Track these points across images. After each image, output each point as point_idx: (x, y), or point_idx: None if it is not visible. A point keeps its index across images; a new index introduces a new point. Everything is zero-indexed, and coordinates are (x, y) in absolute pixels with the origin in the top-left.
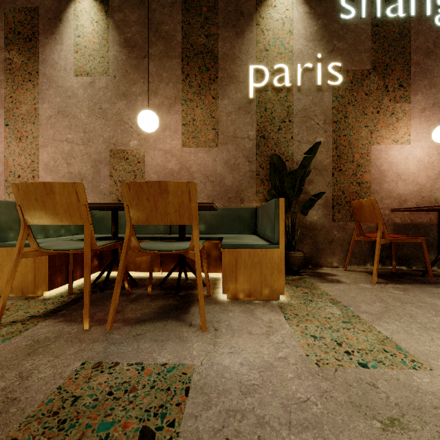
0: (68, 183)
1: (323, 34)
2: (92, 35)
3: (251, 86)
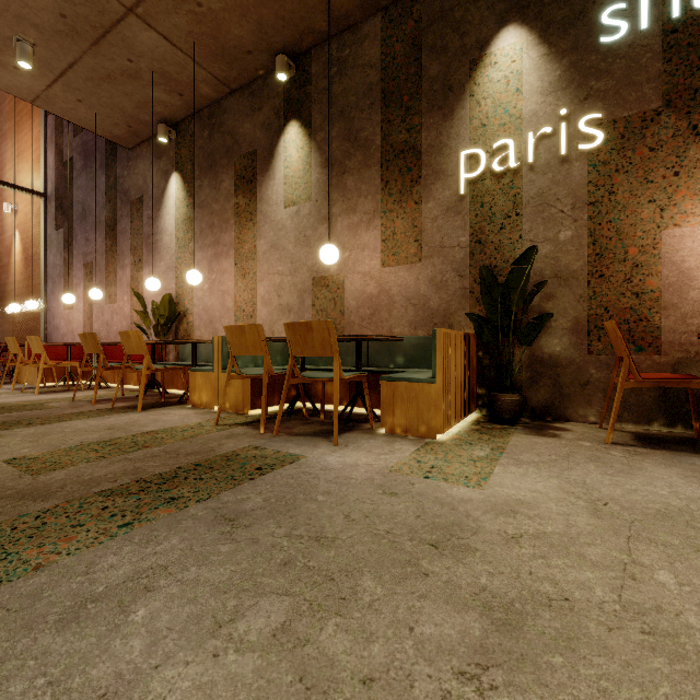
0: (253, 325)
1: (571, 77)
2: (298, 163)
3: (462, 179)
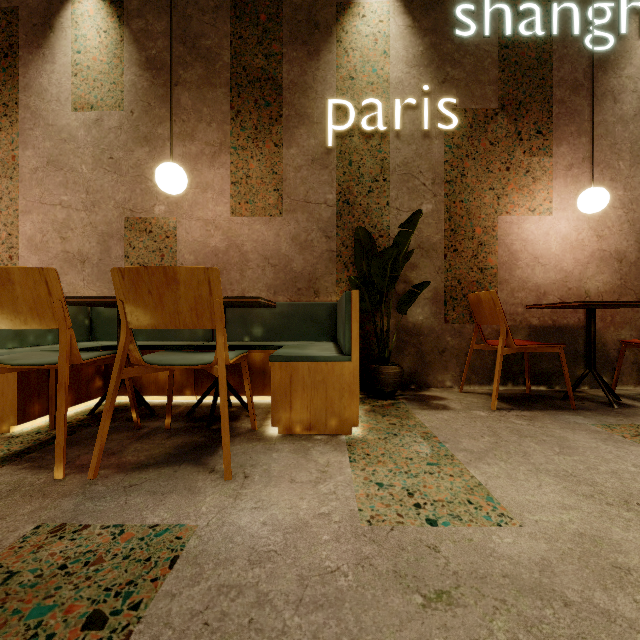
0: (33, 268)
1: (431, 57)
2: (99, 50)
3: (330, 130)
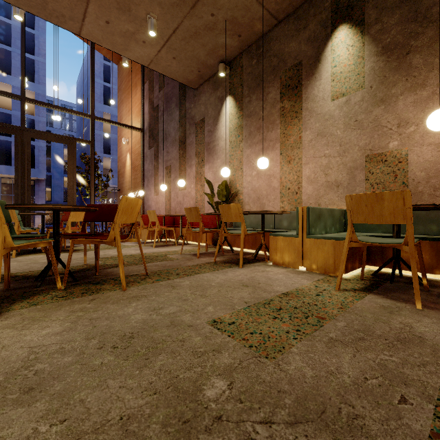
0: (397, 191)
1: None
2: (347, 59)
3: None
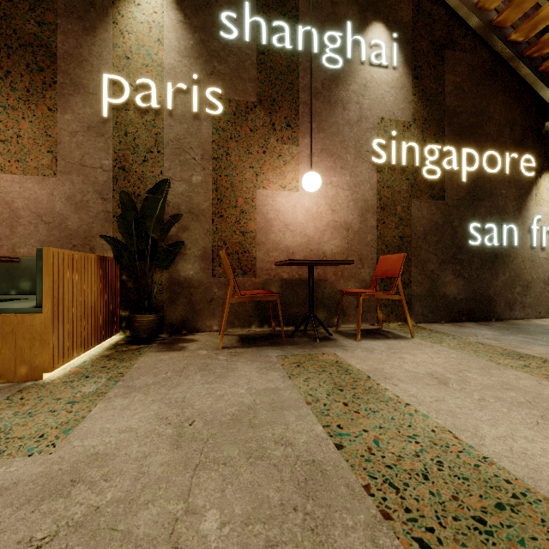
0: None
1: (201, 51)
2: None
3: (106, 102)
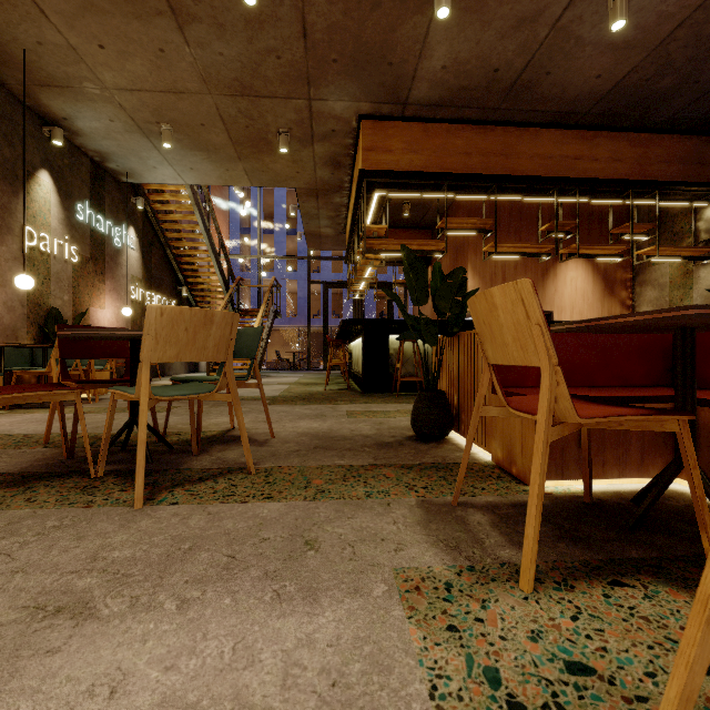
0: None
1: (68, 222)
2: None
3: (26, 244)
